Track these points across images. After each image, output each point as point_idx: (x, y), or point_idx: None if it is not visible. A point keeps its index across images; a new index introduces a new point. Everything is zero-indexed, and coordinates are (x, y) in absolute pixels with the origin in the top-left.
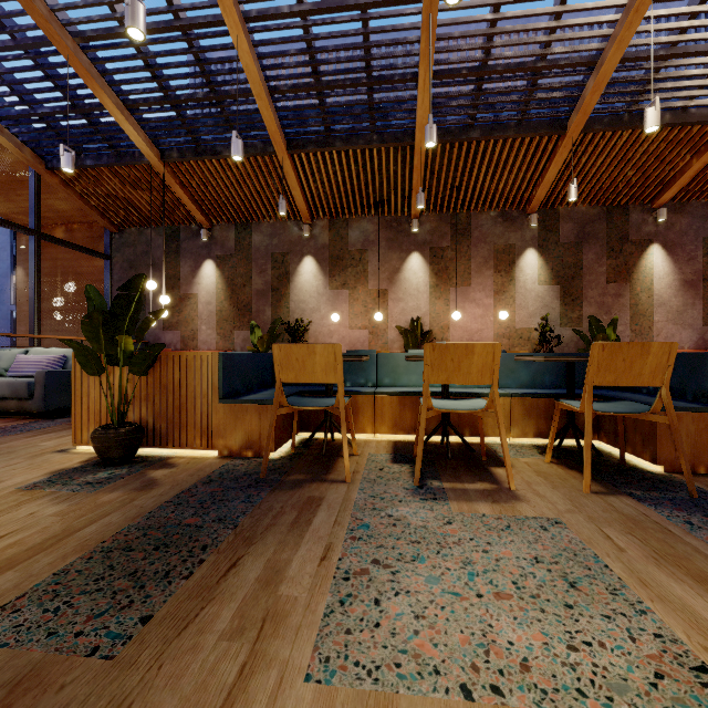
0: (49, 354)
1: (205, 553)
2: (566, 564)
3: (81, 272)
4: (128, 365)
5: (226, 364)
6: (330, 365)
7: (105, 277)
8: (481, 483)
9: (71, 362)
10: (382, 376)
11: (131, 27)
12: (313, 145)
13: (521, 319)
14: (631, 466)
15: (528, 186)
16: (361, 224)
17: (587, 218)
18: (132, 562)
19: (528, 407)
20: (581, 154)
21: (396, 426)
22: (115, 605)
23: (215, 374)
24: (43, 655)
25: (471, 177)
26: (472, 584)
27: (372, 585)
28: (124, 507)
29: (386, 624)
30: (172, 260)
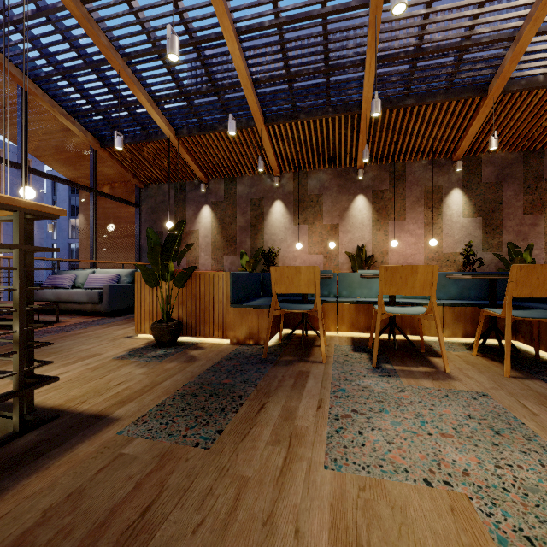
0: (108, 273)
1: (242, 400)
2: (492, 420)
3: (120, 216)
4: (173, 281)
5: (234, 280)
6: (310, 281)
7: (136, 219)
8: (423, 367)
9: (122, 279)
10: (341, 290)
11: (170, 53)
12: (283, 118)
13: (448, 245)
14: (544, 360)
15: (454, 139)
16: (317, 174)
17: (506, 162)
18: (199, 402)
19: (457, 314)
20: (500, 110)
21: (353, 326)
22: (199, 423)
23: (227, 287)
24: (170, 444)
25: (406, 134)
26: (424, 427)
27: (355, 424)
28: (182, 371)
29: (369, 445)
30: (180, 206)
